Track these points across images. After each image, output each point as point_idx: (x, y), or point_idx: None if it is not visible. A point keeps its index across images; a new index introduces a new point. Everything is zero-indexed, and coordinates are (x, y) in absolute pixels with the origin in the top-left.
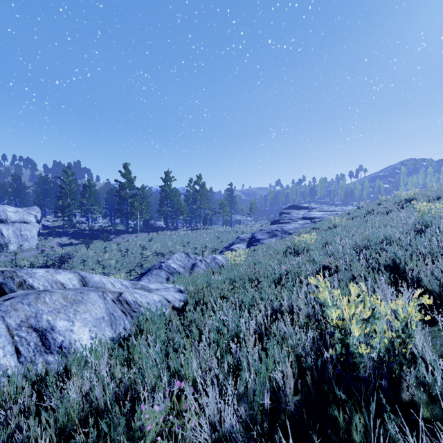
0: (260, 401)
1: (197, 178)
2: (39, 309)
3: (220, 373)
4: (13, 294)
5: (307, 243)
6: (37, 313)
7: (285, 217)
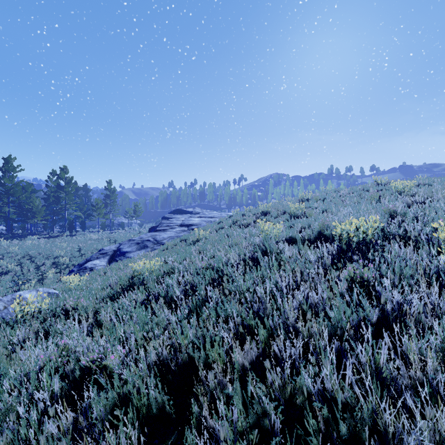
0: None
1: (61, 170)
2: None
3: None
4: None
5: (149, 271)
6: None
7: (164, 224)
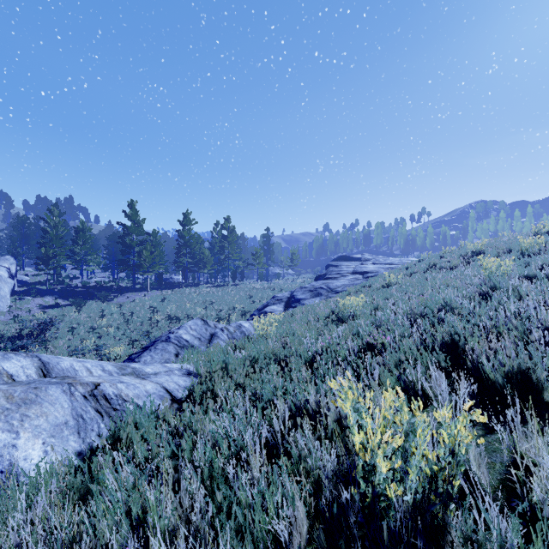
0: None
1: (225, 221)
2: None
3: (202, 520)
4: None
5: (354, 307)
6: None
7: (332, 271)
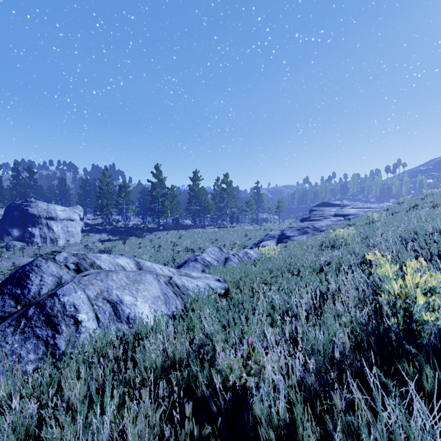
0: (330, 355)
1: (224, 177)
2: (109, 285)
3: (281, 338)
4: (87, 272)
5: (344, 237)
6: (108, 288)
7: (316, 214)
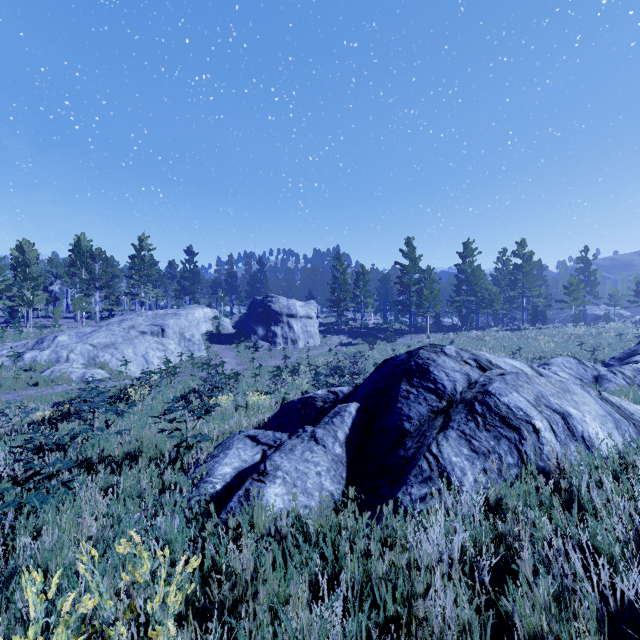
0: None
1: (518, 246)
2: (539, 390)
3: None
4: (495, 371)
5: None
6: (541, 394)
7: None
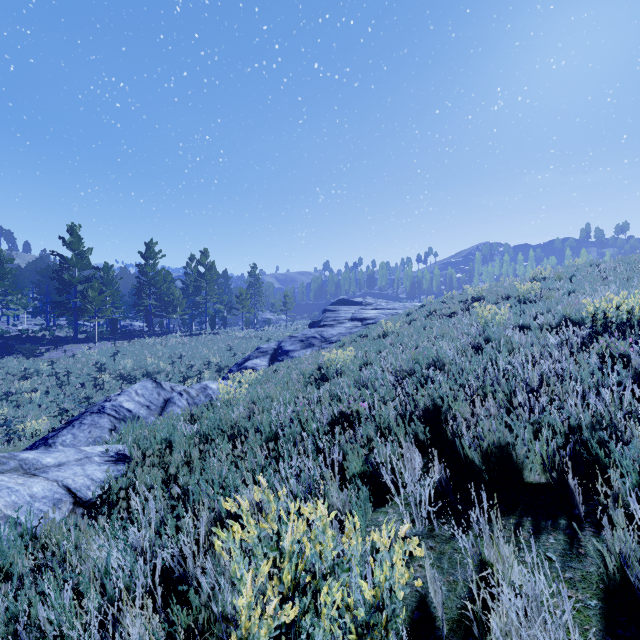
0: None
1: (201, 255)
2: None
3: None
4: None
5: (342, 362)
6: None
7: (328, 317)
